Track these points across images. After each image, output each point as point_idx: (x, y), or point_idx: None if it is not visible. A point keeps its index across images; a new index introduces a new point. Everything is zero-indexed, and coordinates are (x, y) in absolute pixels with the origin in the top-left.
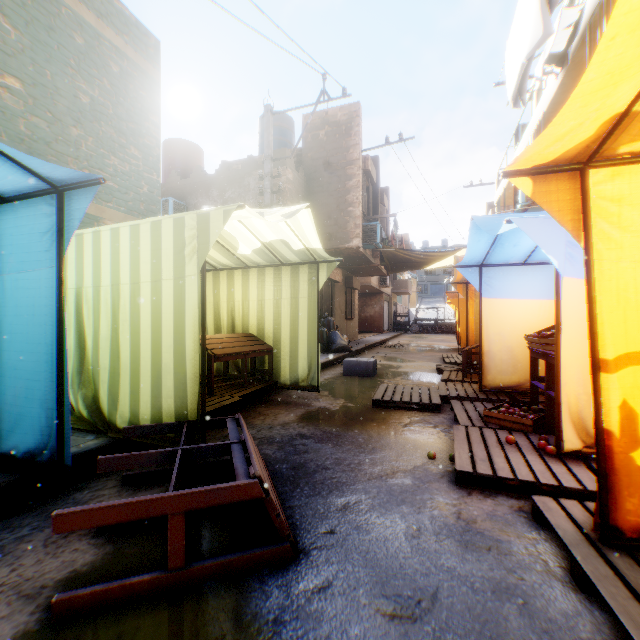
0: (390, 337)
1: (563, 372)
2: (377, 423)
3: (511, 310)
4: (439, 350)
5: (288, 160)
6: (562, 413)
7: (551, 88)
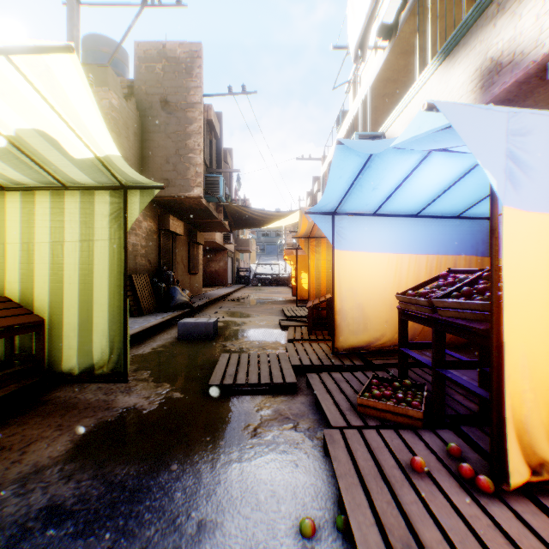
0: (233, 290)
1: (506, 358)
2: (212, 434)
3: (362, 264)
4: (278, 302)
5: (112, 82)
6: (506, 425)
7: (378, 64)
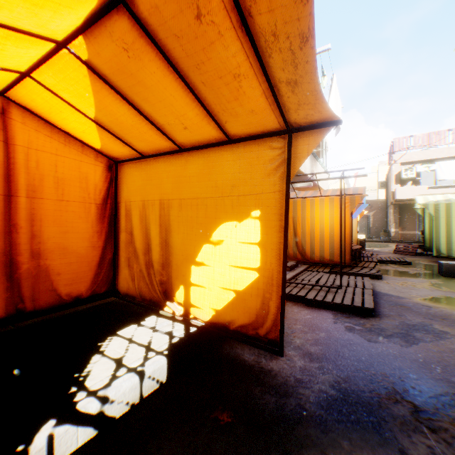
0: None
1: None
2: None
3: None
4: None
5: None
6: None
7: None
